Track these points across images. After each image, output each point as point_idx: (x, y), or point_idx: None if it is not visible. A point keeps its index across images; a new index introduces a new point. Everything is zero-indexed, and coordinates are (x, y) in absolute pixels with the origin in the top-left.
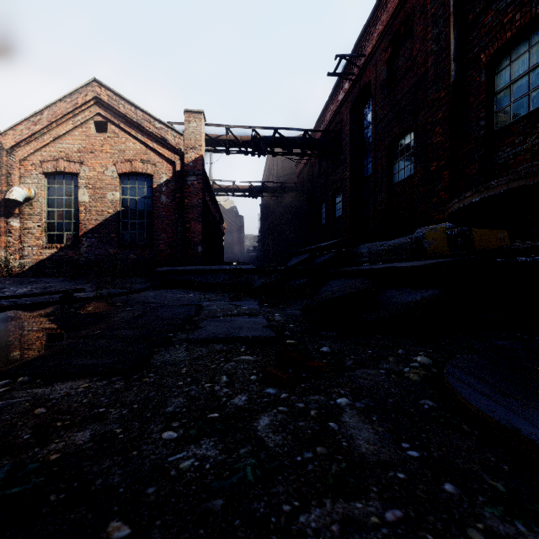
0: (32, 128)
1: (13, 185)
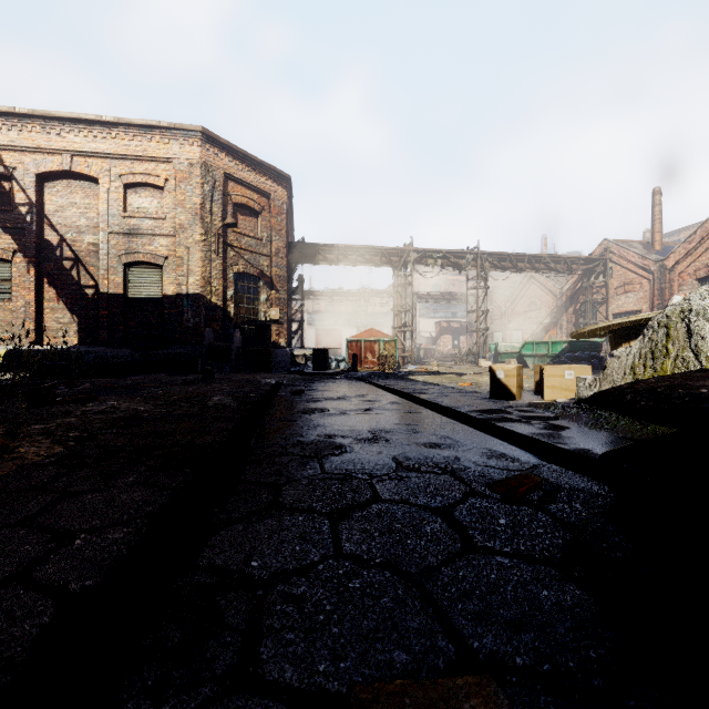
0: (687, 247)
1: (673, 294)
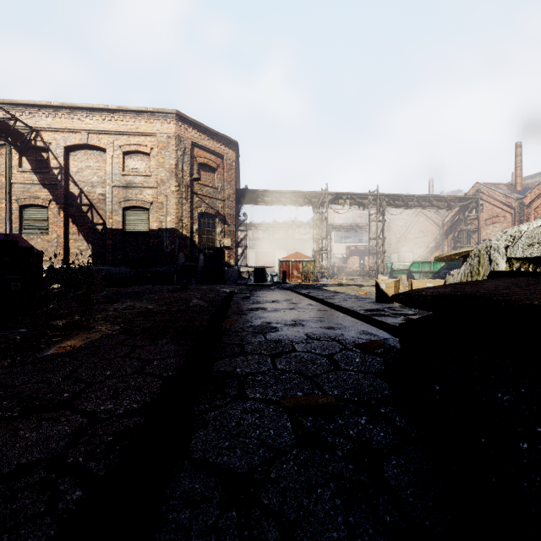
0: (540, 189)
1: None
